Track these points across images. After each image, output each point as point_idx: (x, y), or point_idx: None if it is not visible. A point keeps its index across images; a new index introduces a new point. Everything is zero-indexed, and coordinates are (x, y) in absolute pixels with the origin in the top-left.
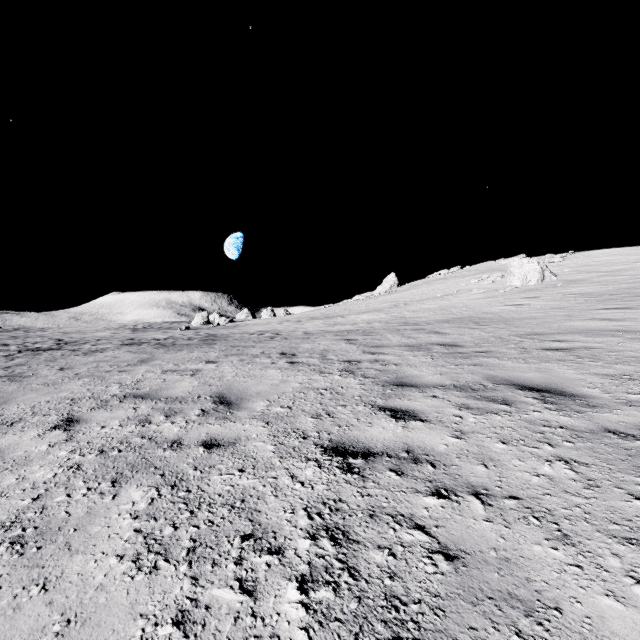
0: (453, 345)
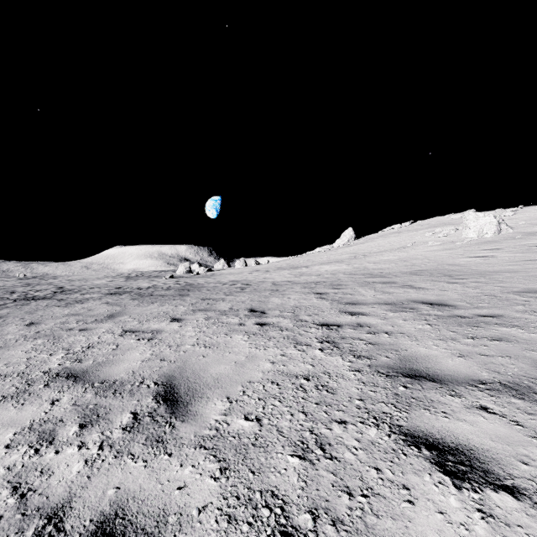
0: (442, 304)
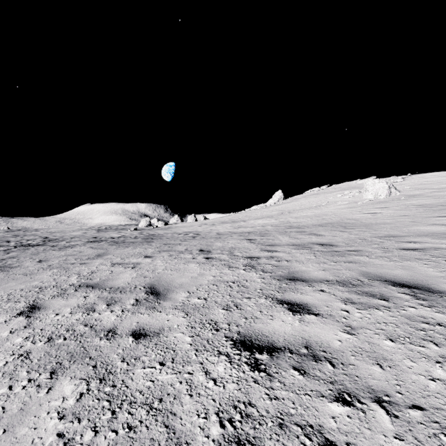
0: (329, 245)
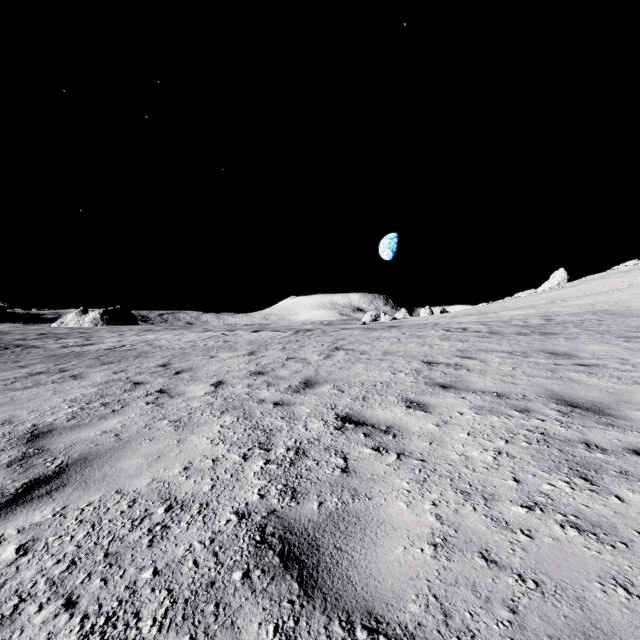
0: (545, 324)
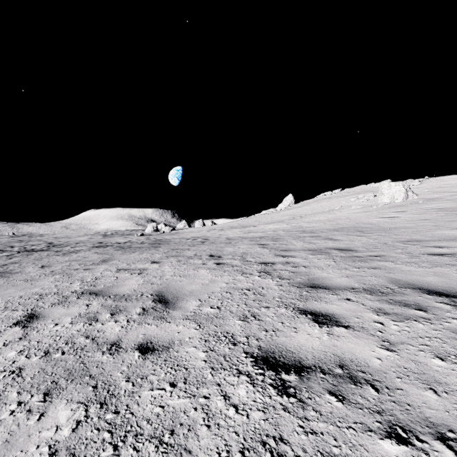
0: (348, 250)
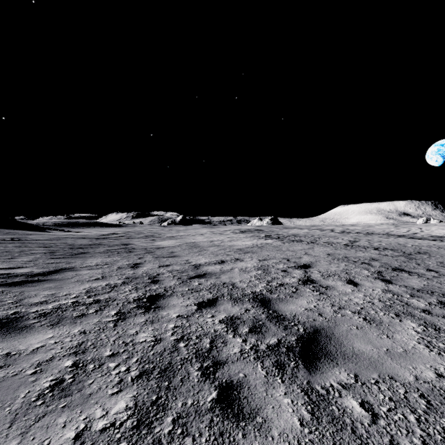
0: None
